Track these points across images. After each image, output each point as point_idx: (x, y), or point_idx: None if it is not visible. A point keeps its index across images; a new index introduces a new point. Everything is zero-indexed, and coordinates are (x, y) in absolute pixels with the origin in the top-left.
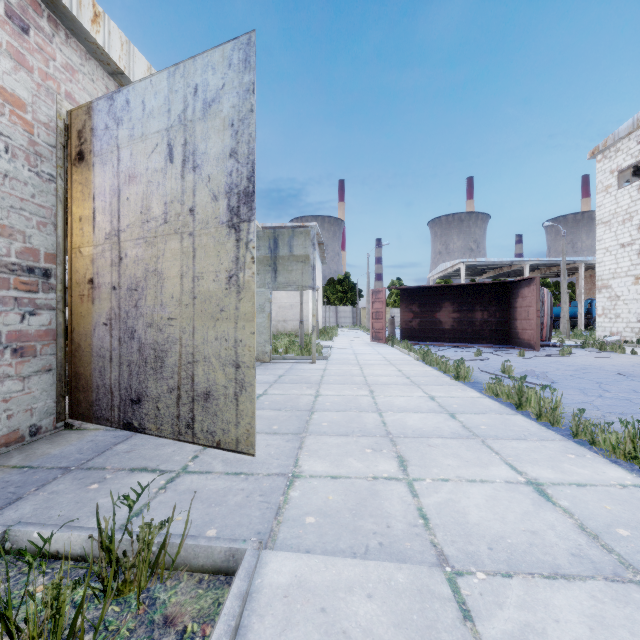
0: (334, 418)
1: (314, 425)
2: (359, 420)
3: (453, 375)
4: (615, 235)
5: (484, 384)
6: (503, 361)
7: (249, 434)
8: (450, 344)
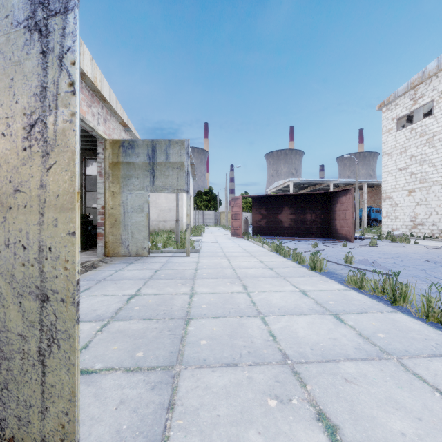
0: (214, 330)
1: (190, 346)
2: (243, 332)
3: (307, 265)
4: (395, 162)
5: (338, 274)
6: (335, 251)
7: (64, 434)
8: (289, 238)
